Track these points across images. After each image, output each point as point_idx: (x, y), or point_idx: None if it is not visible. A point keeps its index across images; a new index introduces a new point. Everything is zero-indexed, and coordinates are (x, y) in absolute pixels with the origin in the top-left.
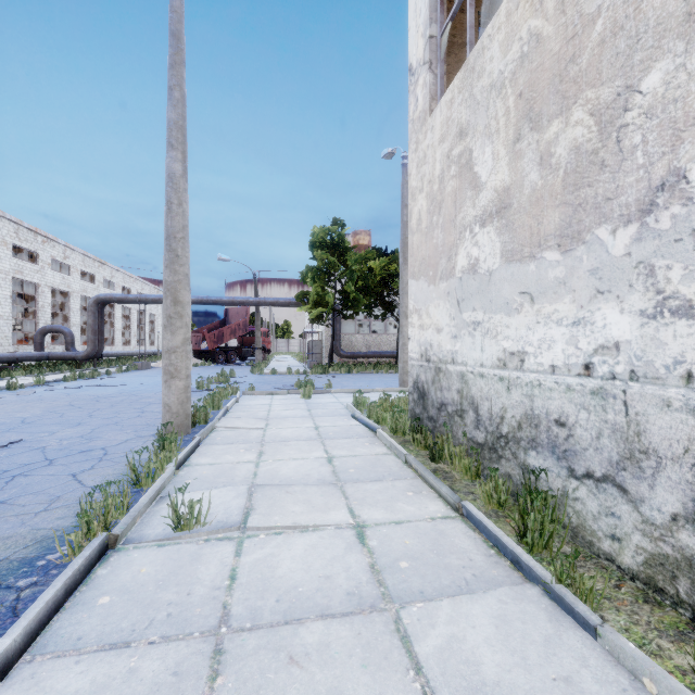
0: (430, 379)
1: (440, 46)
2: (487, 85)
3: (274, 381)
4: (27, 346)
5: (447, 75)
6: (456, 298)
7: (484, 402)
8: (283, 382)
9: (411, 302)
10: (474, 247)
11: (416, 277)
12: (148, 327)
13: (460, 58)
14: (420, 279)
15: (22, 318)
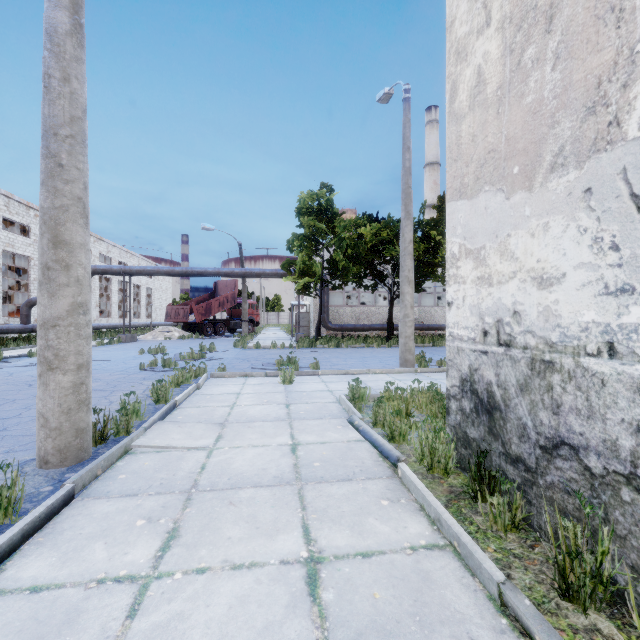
0: (513, 381)
1: None
2: None
3: (255, 357)
4: (19, 319)
5: None
6: (629, 192)
7: None
8: (265, 359)
9: (454, 240)
10: None
11: (469, 192)
12: (144, 300)
13: None
14: (481, 192)
15: (13, 291)
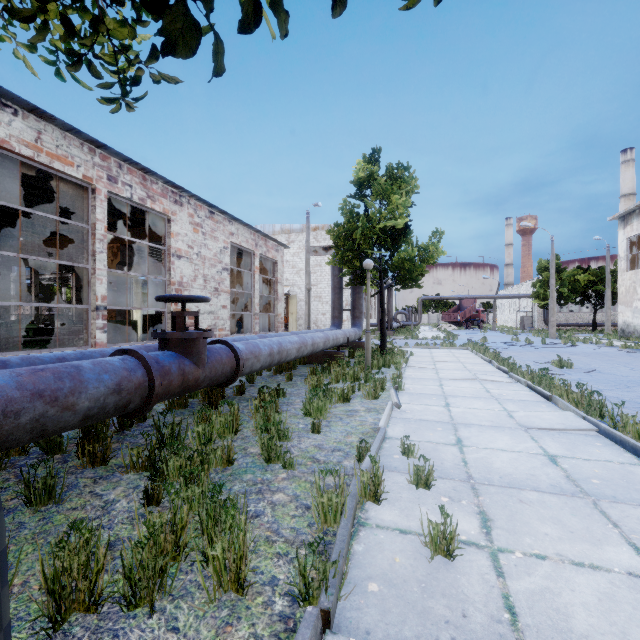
0: (625, 327)
1: (628, 257)
2: (639, 278)
3: None
4: None
5: (630, 256)
6: (632, 312)
7: (638, 330)
8: None
9: (619, 310)
10: (636, 304)
11: (621, 305)
12: None
13: (634, 251)
14: (622, 306)
15: None
